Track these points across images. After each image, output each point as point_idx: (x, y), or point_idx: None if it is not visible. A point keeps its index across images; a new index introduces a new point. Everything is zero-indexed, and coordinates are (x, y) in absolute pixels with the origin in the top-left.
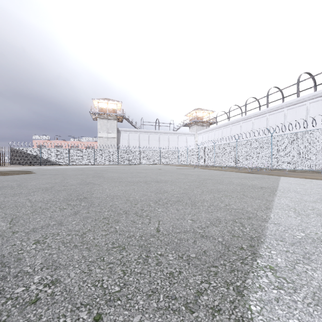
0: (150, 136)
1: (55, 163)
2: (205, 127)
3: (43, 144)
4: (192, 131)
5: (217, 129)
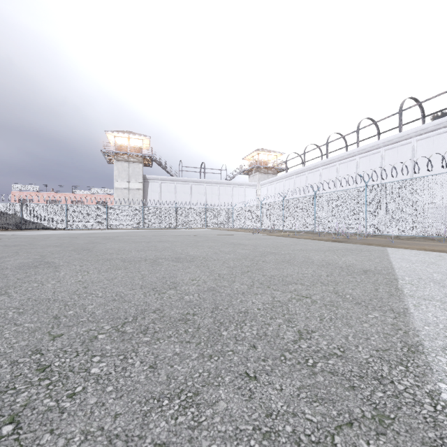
0: (193, 187)
1: (45, 227)
2: (271, 175)
3: (28, 197)
4: (253, 180)
5: (288, 177)
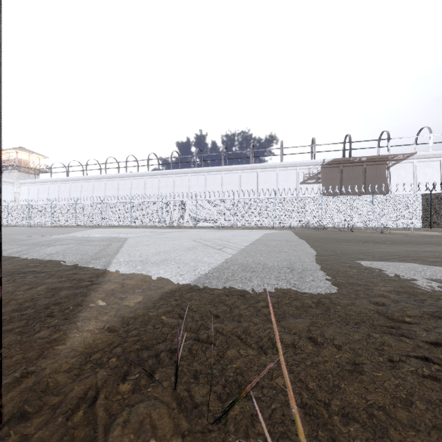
0: None
1: None
2: (33, 175)
3: None
4: (9, 177)
5: (53, 182)
